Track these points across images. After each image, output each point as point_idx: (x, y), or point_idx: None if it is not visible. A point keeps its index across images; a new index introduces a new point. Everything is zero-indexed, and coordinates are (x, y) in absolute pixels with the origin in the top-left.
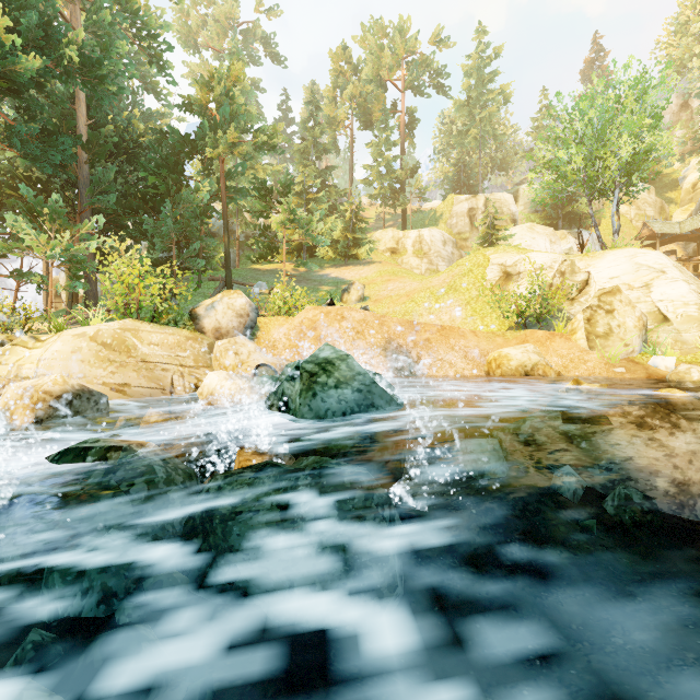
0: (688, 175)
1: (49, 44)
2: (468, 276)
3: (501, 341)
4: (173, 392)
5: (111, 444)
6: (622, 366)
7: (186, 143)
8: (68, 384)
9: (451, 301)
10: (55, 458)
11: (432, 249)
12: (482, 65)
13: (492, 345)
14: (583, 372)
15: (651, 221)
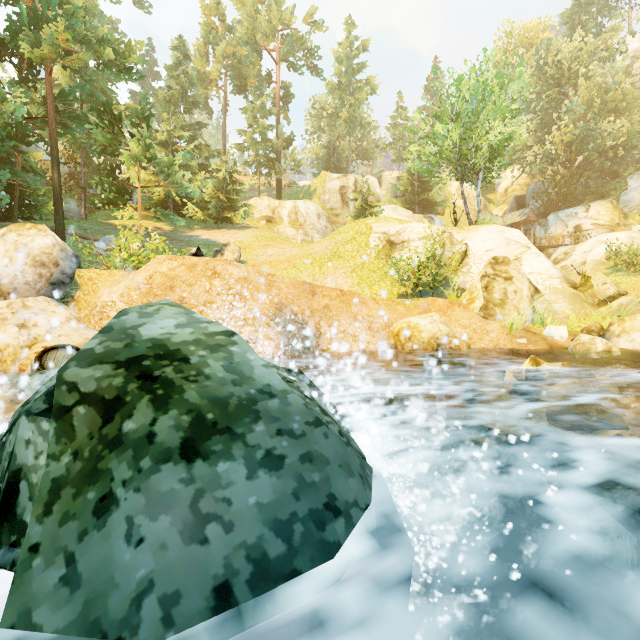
0: (502, 182)
1: None
2: (352, 243)
3: (403, 310)
4: None
5: None
6: (523, 337)
7: None
8: None
9: (335, 268)
10: None
11: (307, 221)
12: (352, 55)
13: (395, 314)
14: (488, 343)
15: (484, 213)
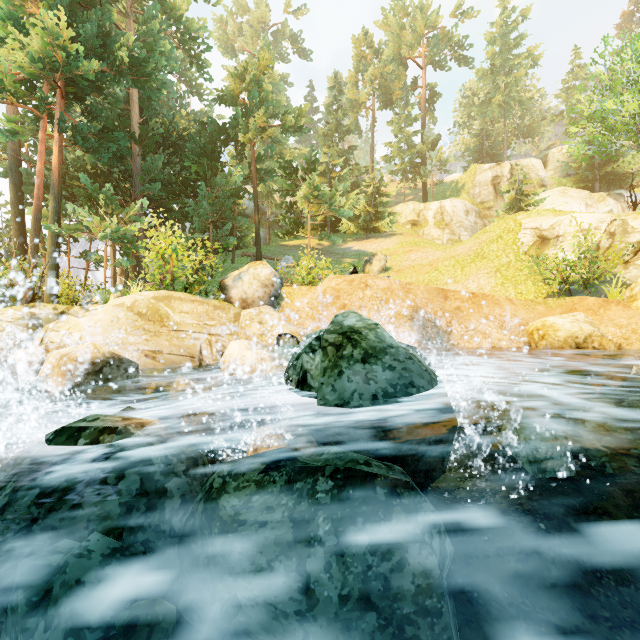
0: None
1: (107, 53)
2: (497, 242)
3: (543, 310)
4: (201, 359)
5: (106, 425)
6: None
7: (221, 132)
8: (99, 352)
9: (478, 269)
10: (50, 438)
11: (454, 220)
12: (507, 30)
13: (532, 313)
14: None
15: None
